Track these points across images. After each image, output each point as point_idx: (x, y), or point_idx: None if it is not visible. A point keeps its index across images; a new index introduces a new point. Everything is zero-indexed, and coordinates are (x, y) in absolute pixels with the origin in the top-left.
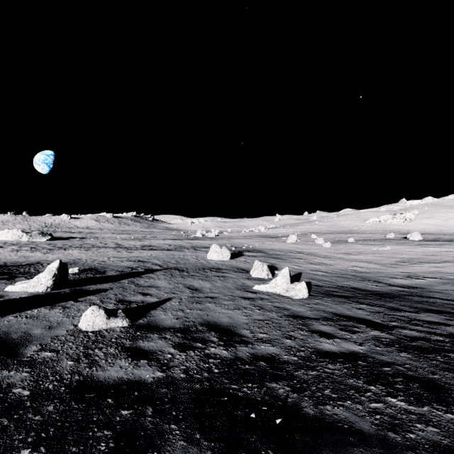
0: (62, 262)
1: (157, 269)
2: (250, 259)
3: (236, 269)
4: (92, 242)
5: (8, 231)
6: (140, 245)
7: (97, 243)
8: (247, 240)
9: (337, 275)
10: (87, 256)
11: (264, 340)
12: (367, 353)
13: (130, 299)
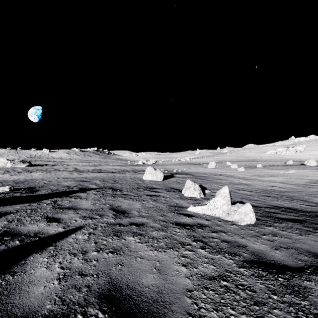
0: (14, 181)
1: (92, 188)
2: (180, 179)
3: (168, 188)
4: (57, 167)
5: None
6: (92, 169)
7: (60, 168)
8: (177, 166)
9: (263, 194)
10: (42, 177)
11: None
12: None
13: (22, 228)
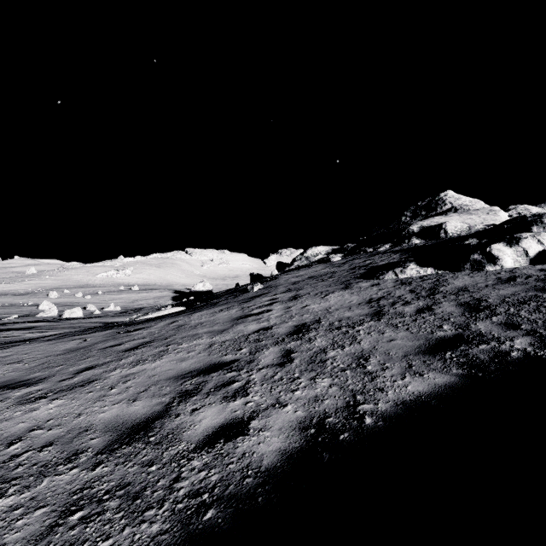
0: None
1: None
2: (64, 307)
3: None
4: None
5: None
6: None
7: None
8: None
9: None
10: None
11: None
12: None
13: (84, 313)
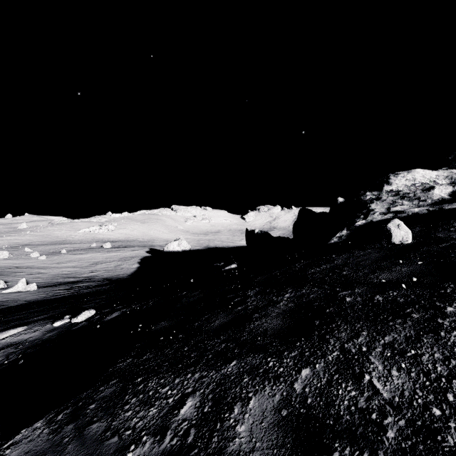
0: None
1: None
2: None
3: None
4: None
5: None
6: None
7: None
8: None
9: (52, 278)
10: None
11: (27, 299)
12: (61, 294)
13: None
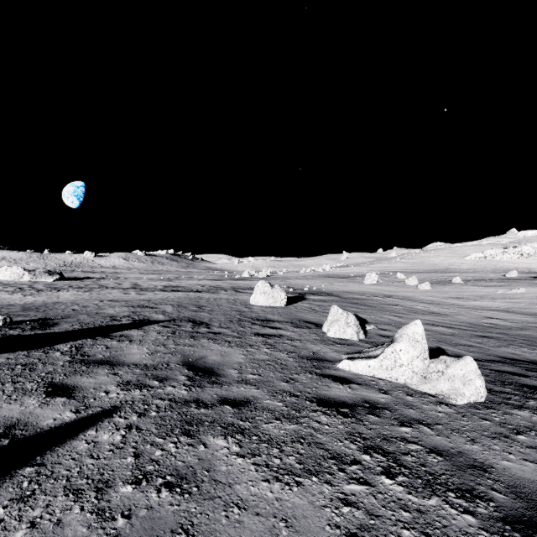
0: (23, 306)
1: (155, 321)
2: (318, 304)
3: (297, 321)
4: (105, 283)
5: (7, 269)
6: (163, 285)
7: (110, 283)
8: (309, 280)
9: (476, 334)
10: (75, 299)
11: None
12: None
13: None
